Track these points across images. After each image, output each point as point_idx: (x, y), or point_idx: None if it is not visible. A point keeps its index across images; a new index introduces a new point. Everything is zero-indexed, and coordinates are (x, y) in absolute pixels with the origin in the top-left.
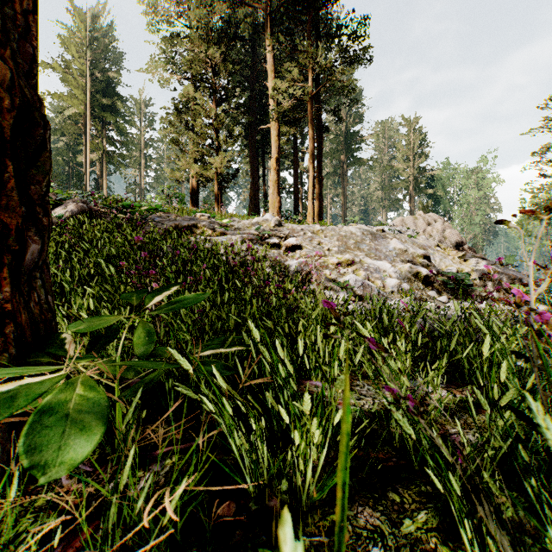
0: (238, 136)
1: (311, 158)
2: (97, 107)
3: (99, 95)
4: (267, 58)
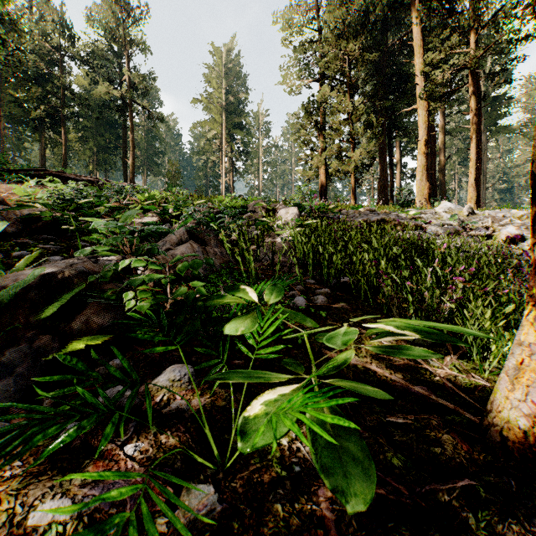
0: (378, 125)
1: (474, 133)
2: (230, 126)
3: (232, 115)
4: (414, 34)
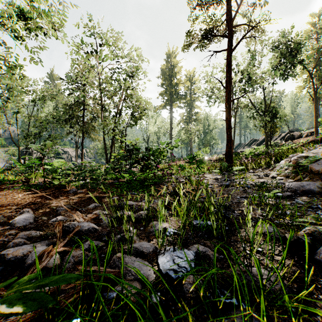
0: None
1: None
2: None
3: None
4: None
